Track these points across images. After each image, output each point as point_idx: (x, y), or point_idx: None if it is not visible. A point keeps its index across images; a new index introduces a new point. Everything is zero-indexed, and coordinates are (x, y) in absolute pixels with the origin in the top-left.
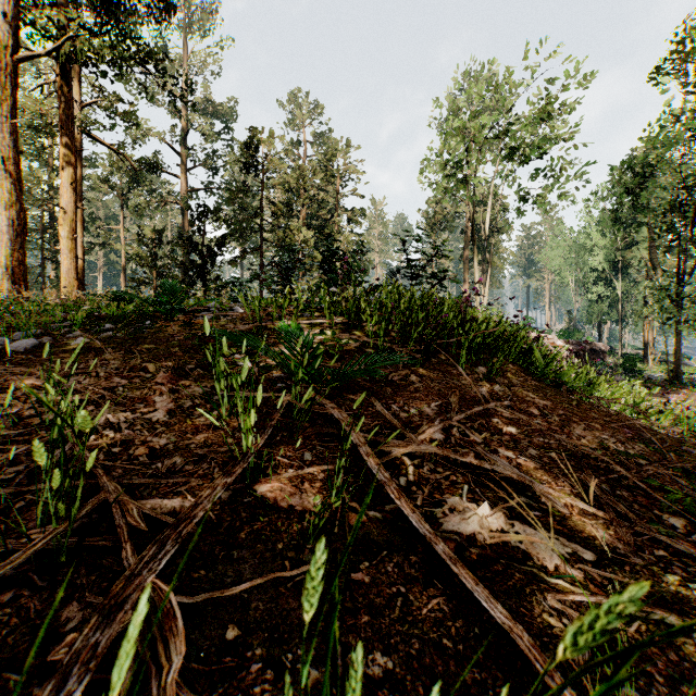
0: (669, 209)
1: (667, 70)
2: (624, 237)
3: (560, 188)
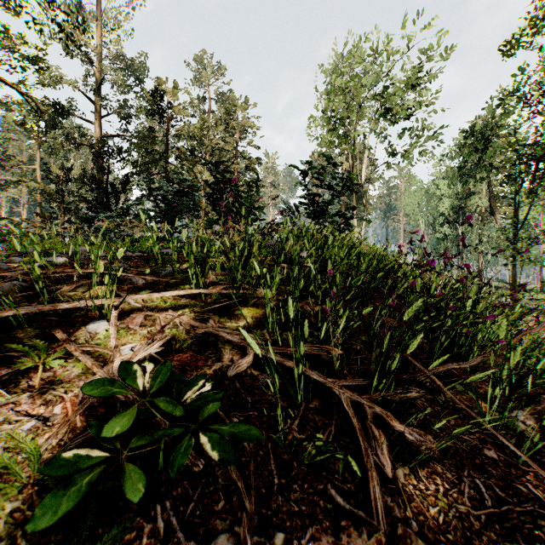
0: (519, 163)
1: (521, 42)
2: (465, 189)
3: (423, 145)
